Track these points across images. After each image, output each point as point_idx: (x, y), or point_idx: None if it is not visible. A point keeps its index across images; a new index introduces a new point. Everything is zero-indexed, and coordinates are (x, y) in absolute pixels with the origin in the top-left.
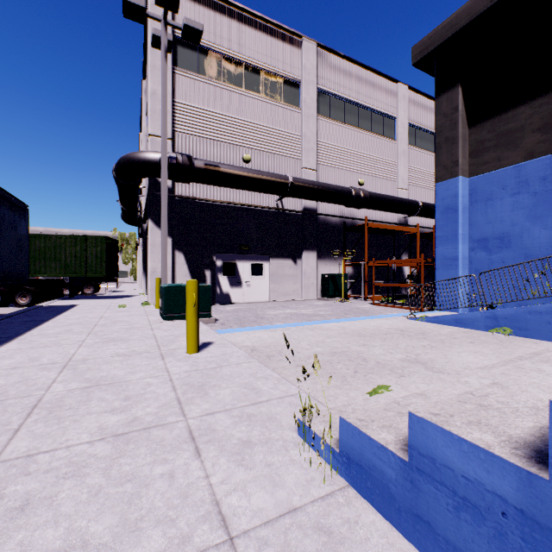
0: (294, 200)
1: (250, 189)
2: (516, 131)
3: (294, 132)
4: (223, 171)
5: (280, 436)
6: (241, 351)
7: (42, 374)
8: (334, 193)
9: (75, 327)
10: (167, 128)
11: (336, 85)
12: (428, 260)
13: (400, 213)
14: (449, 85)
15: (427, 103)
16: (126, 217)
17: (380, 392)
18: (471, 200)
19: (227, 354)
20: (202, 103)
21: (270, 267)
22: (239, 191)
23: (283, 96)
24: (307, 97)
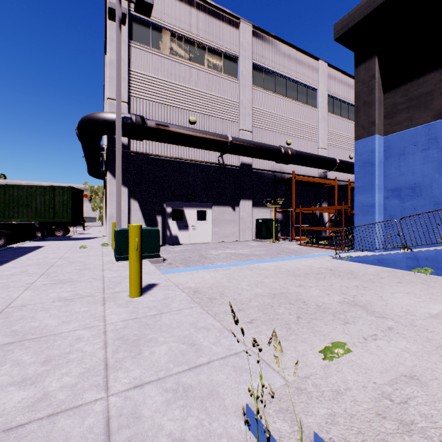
0: (233, 157)
1: (195, 146)
2: (426, 95)
3: (233, 99)
4: (172, 130)
5: (224, 429)
6: (184, 294)
7: None
8: (266, 151)
9: (32, 268)
10: (124, 92)
11: (268, 61)
12: (347, 207)
13: (321, 168)
14: (367, 57)
15: (342, 77)
16: (91, 171)
17: (337, 351)
18: (386, 155)
19: (169, 297)
20: (154, 72)
21: (212, 213)
22: (186, 149)
23: (223, 68)
24: (244, 69)
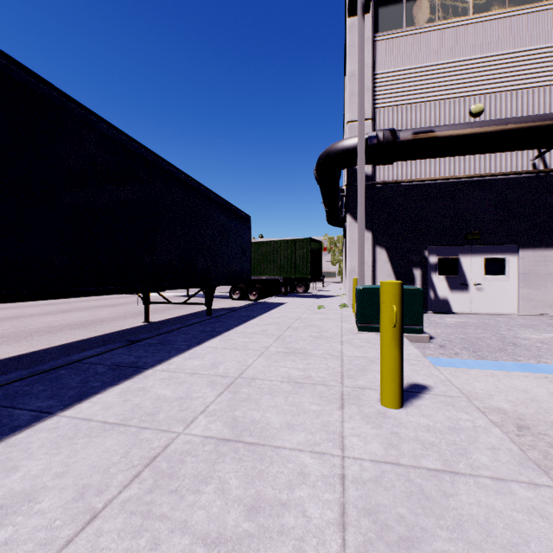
0: None
1: (483, 150)
2: None
3: None
4: (439, 135)
5: None
6: (496, 431)
7: (204, 392)
8: None
9: (271, 327)
10: (366, 107)
11: None
12: None
13: None
14: None
15: None
16: (329, 219)
17: None
18: None
19: (461, 429)
20: (408, 61)
21: (519, 263)
22: (463, 160)
23: None
24: None
